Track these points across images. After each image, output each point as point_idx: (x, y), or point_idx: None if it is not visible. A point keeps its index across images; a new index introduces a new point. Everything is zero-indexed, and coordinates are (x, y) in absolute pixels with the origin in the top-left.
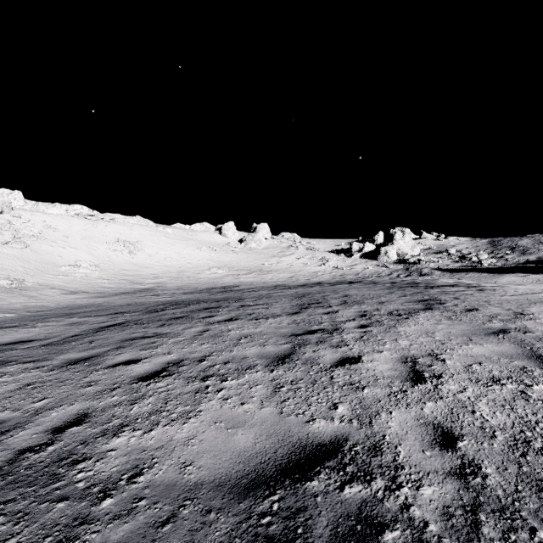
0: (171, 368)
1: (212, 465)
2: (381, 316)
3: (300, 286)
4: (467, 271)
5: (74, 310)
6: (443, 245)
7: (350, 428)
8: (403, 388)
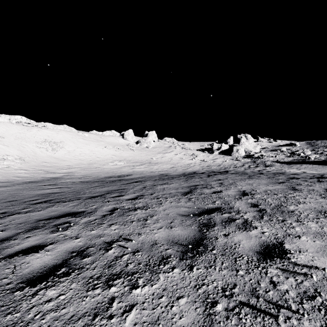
0: None
1: None
2: None
3: (181, 176)
4: (300, 163)
5: None
6: (275, 145)
7: None
8: None
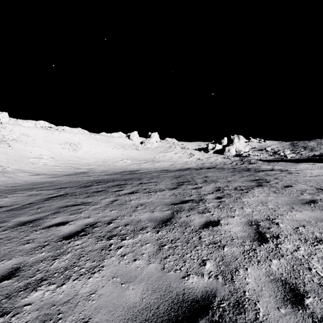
0: (88, 229)
1: (105, 322)
2: (230, 190)
3: (177, 170)
4: (277, 161)
5: (35, 186)
6: (263, 145)
7: (217, 283)
8: (252, 246)
